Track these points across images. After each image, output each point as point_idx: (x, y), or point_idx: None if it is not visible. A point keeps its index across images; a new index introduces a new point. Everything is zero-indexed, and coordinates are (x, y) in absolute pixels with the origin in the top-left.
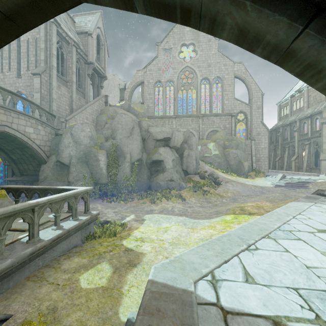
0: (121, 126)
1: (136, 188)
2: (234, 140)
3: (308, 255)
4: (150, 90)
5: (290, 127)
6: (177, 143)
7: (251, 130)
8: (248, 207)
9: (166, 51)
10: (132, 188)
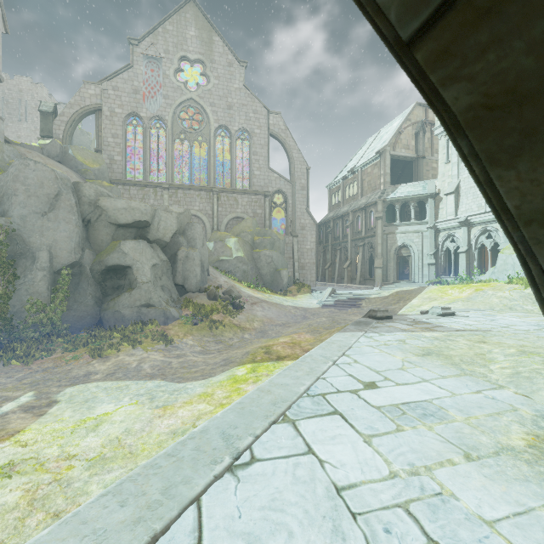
0: (26, 188)
1: (66, 325)
2: (268, 236)
3: (344, 454)
4: (115, 129)
5: (342, 221)
6: (164, 235)
7: (293, 221)
8: (279, 345)
9: (150, 60)
10: (55, 327)
